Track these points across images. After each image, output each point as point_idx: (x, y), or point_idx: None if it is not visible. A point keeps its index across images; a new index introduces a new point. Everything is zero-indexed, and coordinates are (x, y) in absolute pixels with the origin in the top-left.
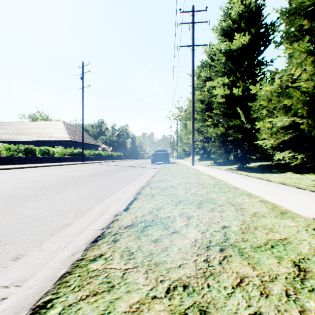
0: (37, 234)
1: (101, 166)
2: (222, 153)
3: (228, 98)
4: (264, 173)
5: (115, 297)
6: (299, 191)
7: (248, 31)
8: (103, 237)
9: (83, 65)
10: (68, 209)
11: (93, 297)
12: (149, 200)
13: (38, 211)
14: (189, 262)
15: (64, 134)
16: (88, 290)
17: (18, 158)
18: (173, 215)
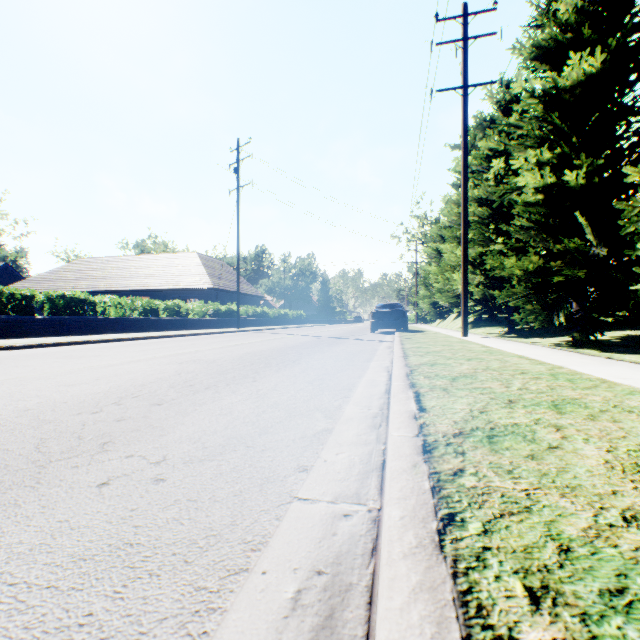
0: (296, 440)
1: (278, 337)
2: (535, 310)
3: (551, 193)
4: None
5: (546, 519)
6: None
7: (600, 44)
8: (433, 447)
9: (238, 146)
10: (303, 407)
11: (511, 516)
12: (448, 397)
13: (257, 408)
14: (626, 489)
15: (201, 276)
16: (494, 508)
17: (134, 321)
18: (523, 423)
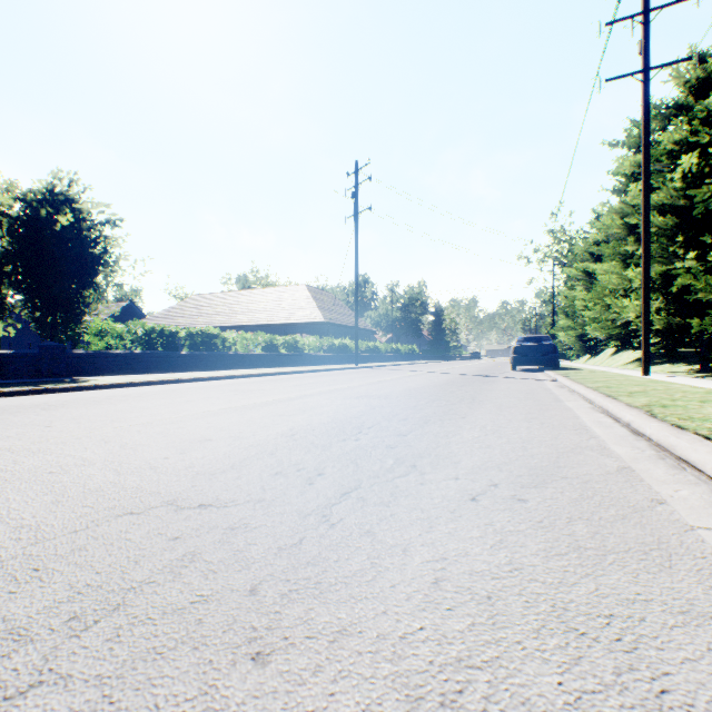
0: (604, 475)
1: (410, 374)
2: None
3: None
4: None
5: None
6: None
7: None
8: None
9: (356, 169)
10: (561, 445)
11: None
12: None
13: (510, 443)
14: None
15: (311, 309)
16: None
17: (259, 357)
18: None
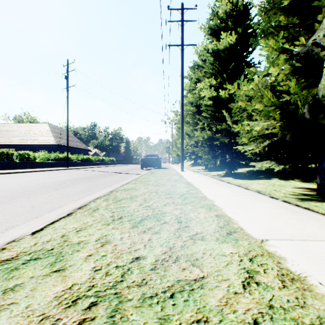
0: None
1: (83, 172)
2: (209, 158)
3: (215, 101)
4: (249, 179)
5: None
6: (270, 201)
7: (236, 31)
8: None
9: (68, 63)
10: None
11: None
12: (84, 216)
13: None
14: None
15: (49, 137)
16: None
17: None
18: (89, 240)
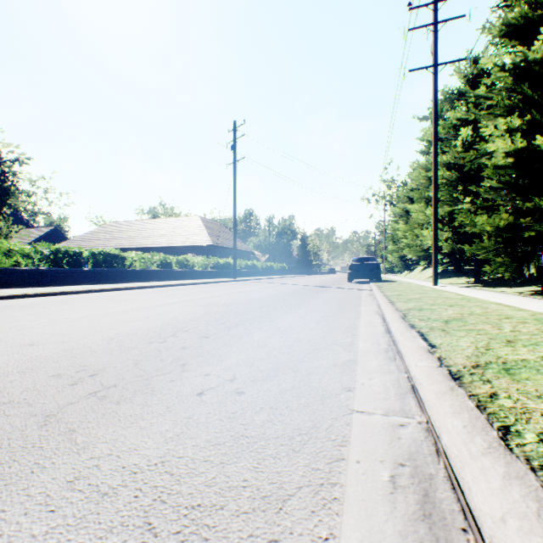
0: (330, 367)
1: (270, 285)
2: (505, 262)
3: (521, 156)
4: None
5: None
6: None
7: None
8: (460, 376)
9: (235, 127)
10: (322, 342)
11: None
12: (449, 336)
13: (285, 341)
14: None
15: (203, 235)
16: (540, 424)
17: (154, 273)
18: (530, 359)
